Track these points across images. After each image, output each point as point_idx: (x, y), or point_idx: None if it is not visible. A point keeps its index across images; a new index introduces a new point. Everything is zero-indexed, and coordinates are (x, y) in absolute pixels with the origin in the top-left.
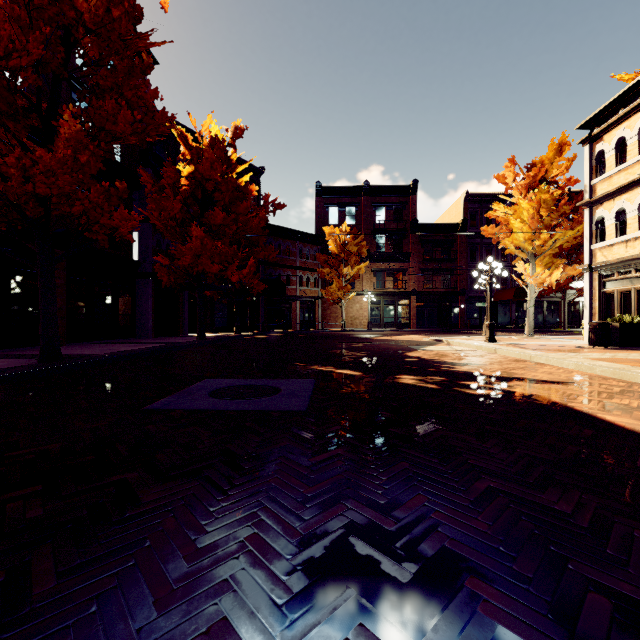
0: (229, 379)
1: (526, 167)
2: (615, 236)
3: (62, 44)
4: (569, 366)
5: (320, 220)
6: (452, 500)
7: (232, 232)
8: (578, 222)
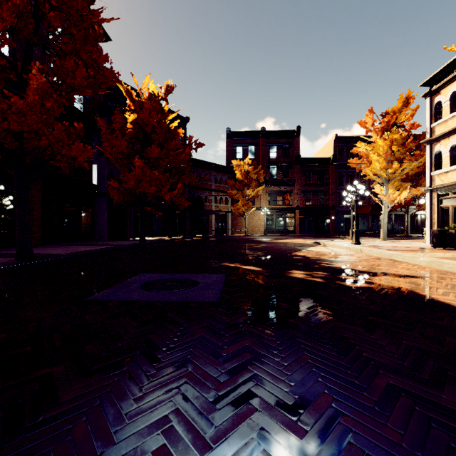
0: (159, 274)
1: (381, 115)
2: (450, 165)
3: (33, 17)
4: (421, 263)
5: (229, 155)
6: (357, 400)
7: (165, 164)
8: (420, 155)
